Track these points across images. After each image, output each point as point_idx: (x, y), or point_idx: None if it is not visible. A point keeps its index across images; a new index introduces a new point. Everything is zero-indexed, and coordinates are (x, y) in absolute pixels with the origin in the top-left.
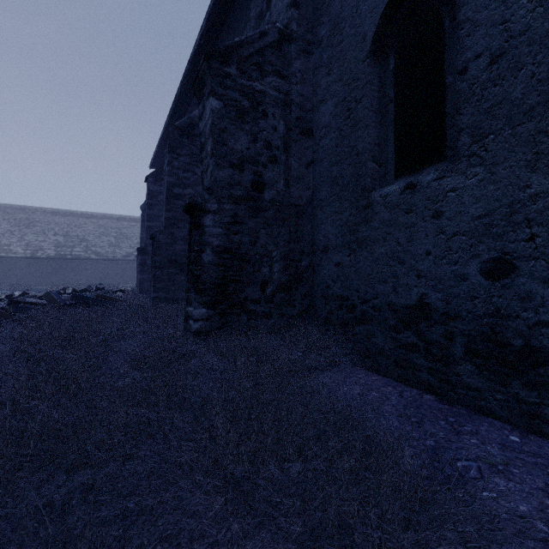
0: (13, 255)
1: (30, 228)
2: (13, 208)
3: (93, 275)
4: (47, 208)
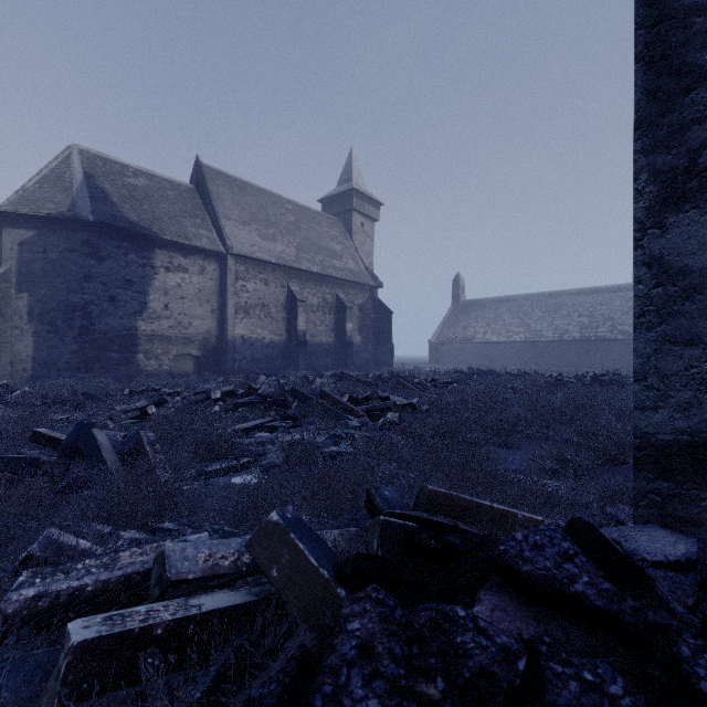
0: (544, 339)
1: (557, 313)
2: (543, 295)
3: (618, 358)
4: (571, 289)
